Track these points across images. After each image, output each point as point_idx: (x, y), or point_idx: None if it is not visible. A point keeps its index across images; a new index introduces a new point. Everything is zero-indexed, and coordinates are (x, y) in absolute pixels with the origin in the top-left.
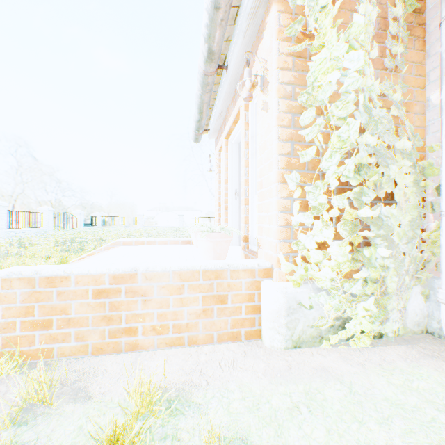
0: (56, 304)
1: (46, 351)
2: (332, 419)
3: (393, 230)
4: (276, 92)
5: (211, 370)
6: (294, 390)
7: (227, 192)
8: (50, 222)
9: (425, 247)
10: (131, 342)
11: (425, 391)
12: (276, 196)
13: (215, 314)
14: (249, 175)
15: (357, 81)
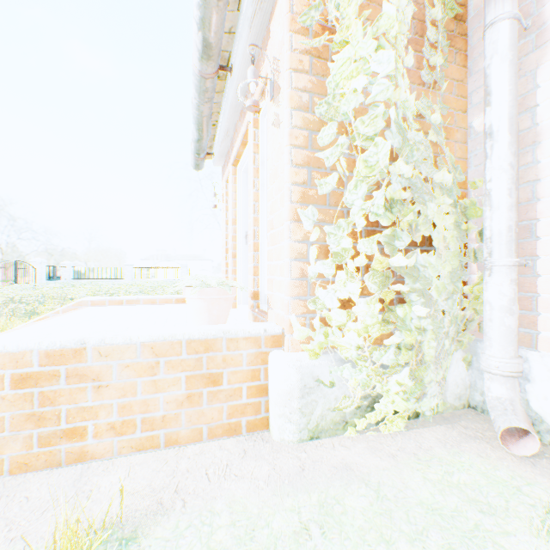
0: None
1: None
2: (352, 542)
3: (432, 283)
4: (288, 101)
5: (192, 484)
6: (305, 502)
7: (236, 236)
8: None
9: (467, 304)
10: (75, 450)
11: (467, 487)
12: (288, 238)
13: (204, 400)
14: (260, 212)
15: (388, 90)
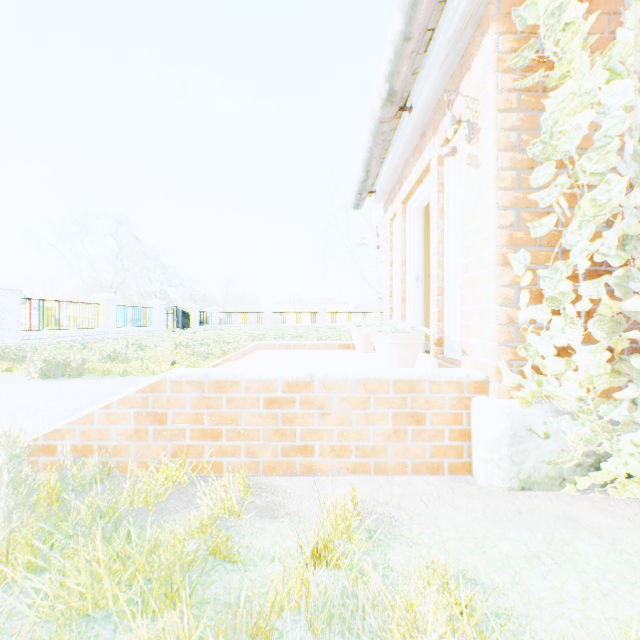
0: (226, 412)
1: (215, 465)
2: (590, 576)
3: None
4: (493, 144)
5: (411, 504)
6: (529, 538)
7: (404, 278)
8: (161, 320)
9: None
10: (306, 463)
11: None
12: (493, 283)
13: (408, 437)
14: (445, 254)
15: (623, 122)
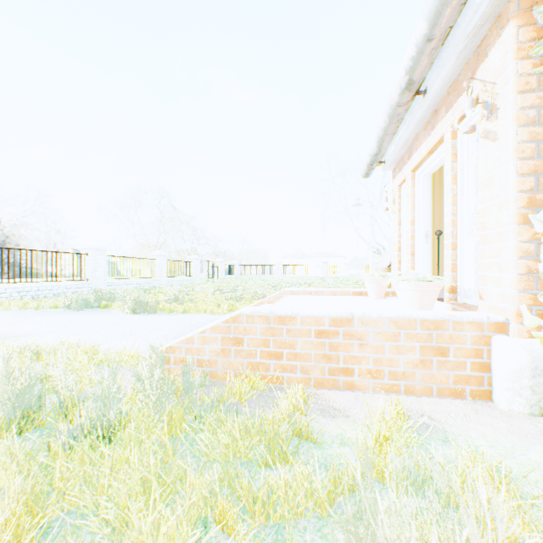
0: (285, 339)
1: (278, 378)
2: None
3: None
4: (513, 121)
5: (441, 418)
6: None
7: (413, 235)
8: (197, 271)
9: None
10: (347, 381)
11: None
12: (512, 240)
13: (433, 366)
14: (458, 215)
15: None
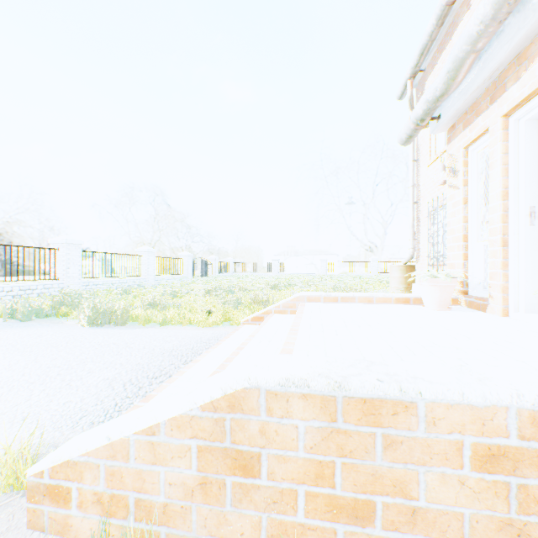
0: (381, 466)
1: None
2: None
3: None
4: None
5: None
6: None
7: (505, 214)
8: (189, 269)
9: None
10: None
11: None
12: None
13: None
14: None
15: None
